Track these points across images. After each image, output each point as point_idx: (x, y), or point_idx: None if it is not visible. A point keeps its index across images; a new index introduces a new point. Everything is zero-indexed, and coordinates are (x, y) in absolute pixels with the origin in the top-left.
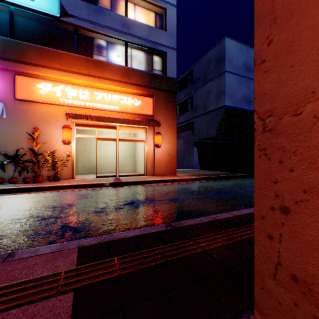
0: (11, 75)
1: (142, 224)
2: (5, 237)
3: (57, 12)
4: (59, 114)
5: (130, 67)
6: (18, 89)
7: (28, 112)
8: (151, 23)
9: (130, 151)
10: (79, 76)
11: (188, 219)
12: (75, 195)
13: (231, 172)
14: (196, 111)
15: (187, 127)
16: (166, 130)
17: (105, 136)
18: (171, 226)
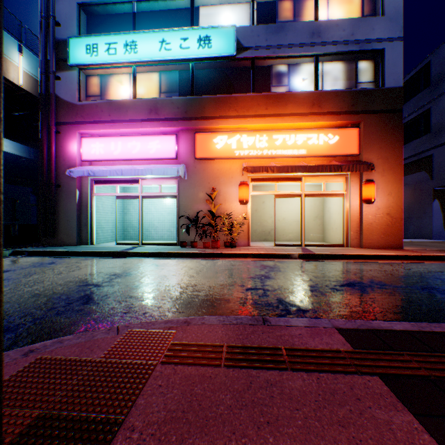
0: (190, 134)
1: (391, 316)
2: (229, 301)
3: (233, 50)
4: (233, 170)
5: (320, 89)
6: (197, 148)
7: (205, 171)
8: (354, 12)
9: (315, 211)
10: (255, 120)
11: None
12: (263, 266)
13: None
14: (439, 135)
15: (415, 166)
16: (383, 176)
17: (286, 192)
18: None
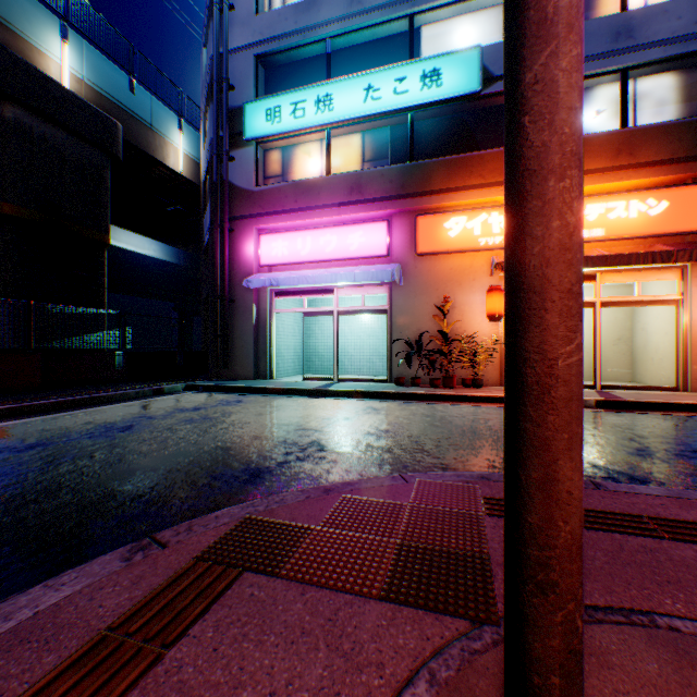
0: (408, 218)
1: None
2: None
3: (475, 84)
4: (475, 268)
5: (631, 124)
6: (418, 239)
7: (430, 272)
8: None
9: (615, 330)
10: None
11: None
12: None
13: None
14: None
15: None
16: None
17: None
18: None
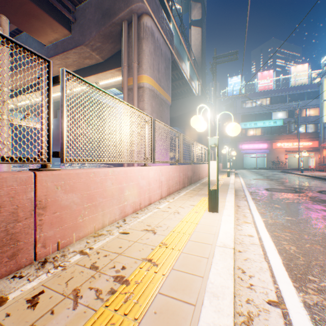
0: (270, 143)
1: None
2: None
3: (282, 124)
4: (281, 151)
5: (306, 131)
6: (272, 146)
7: (274, 151)
8: (316, 112)
9: (305, 160)
10: (288, 139)
11: None
12: None
13: None
14: None
15: None
16: None
17: None
18: None
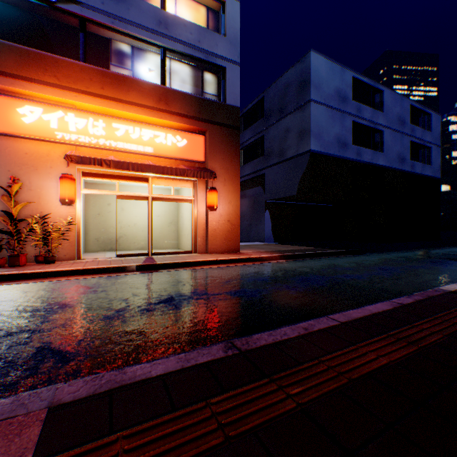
0: None
1: (184, 340)
2: None
3: None
4: (54, 157)
5: (171, 87)
6: None
7: (2, 152)
8: (203, 22)
9: (170, 216)
10: (87, 97)
11: (263, 332)
12: (77, 287)
13: (319, 247)
14: (269, 158)
15: (255, 181)
16: (225, 185)
17: (130, 193)
18: (235, 347)
